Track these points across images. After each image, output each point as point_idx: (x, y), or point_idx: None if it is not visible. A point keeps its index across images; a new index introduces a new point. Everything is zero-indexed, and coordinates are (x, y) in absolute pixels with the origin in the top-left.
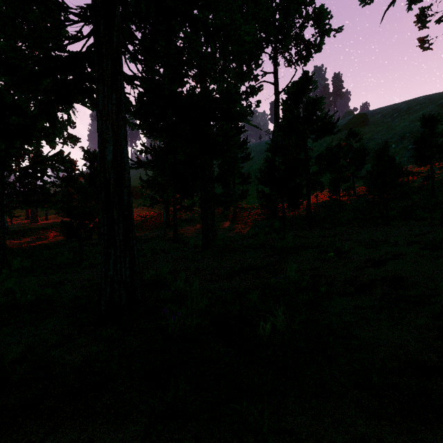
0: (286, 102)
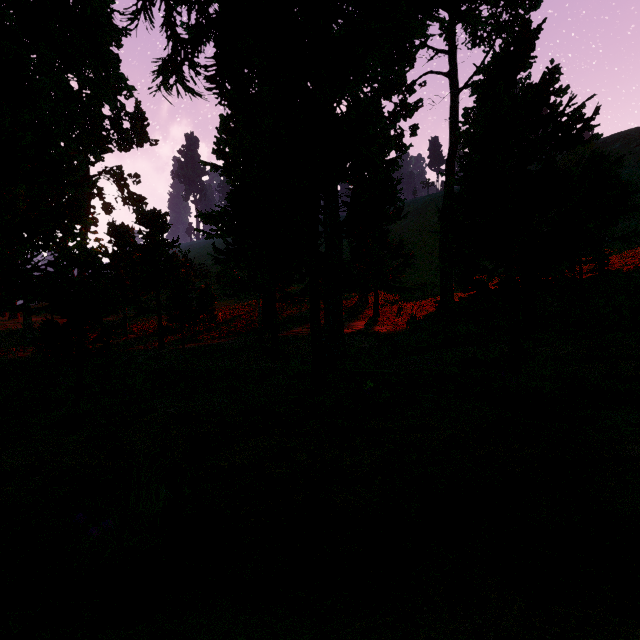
0: (484, 85)
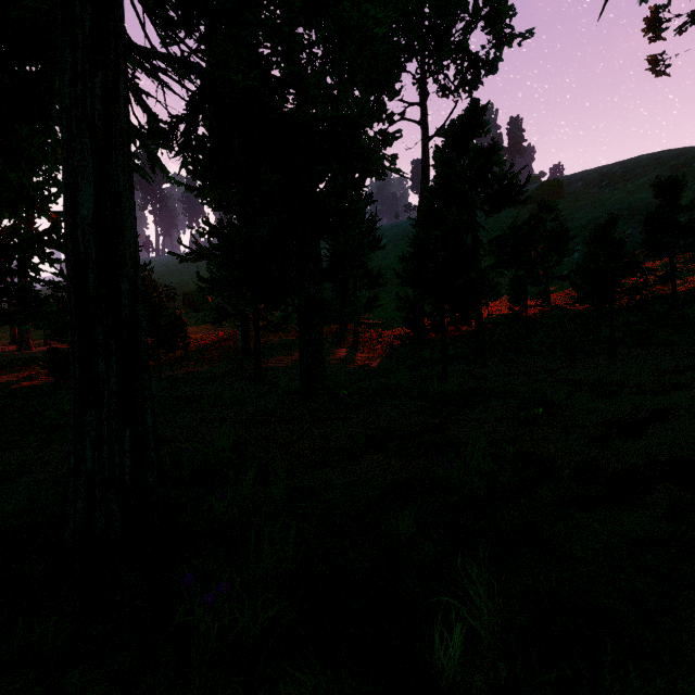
0: (443, 149)
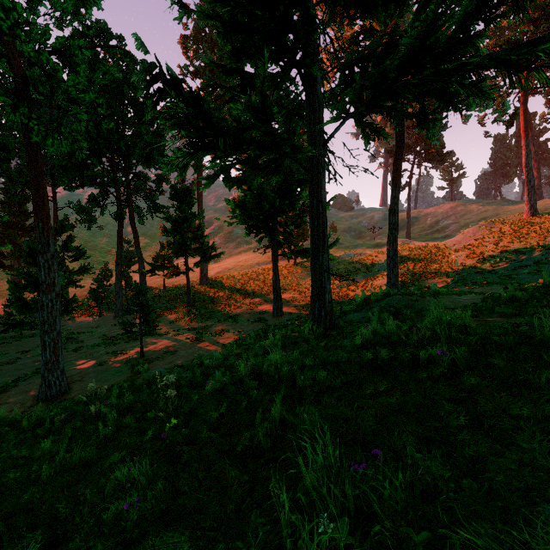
0: None
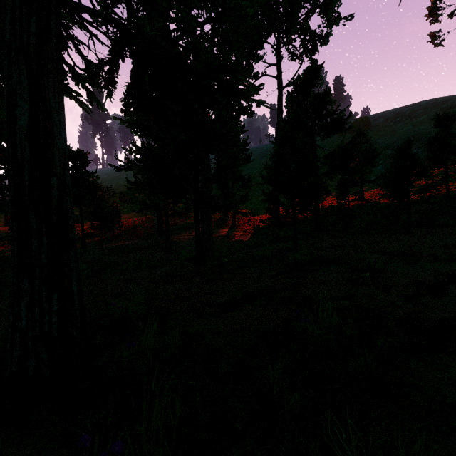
0: (293, 94)
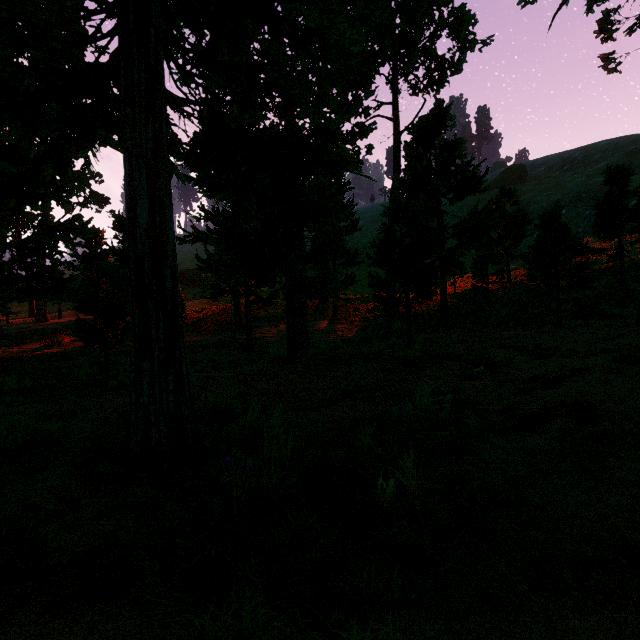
0: (411, 145)
